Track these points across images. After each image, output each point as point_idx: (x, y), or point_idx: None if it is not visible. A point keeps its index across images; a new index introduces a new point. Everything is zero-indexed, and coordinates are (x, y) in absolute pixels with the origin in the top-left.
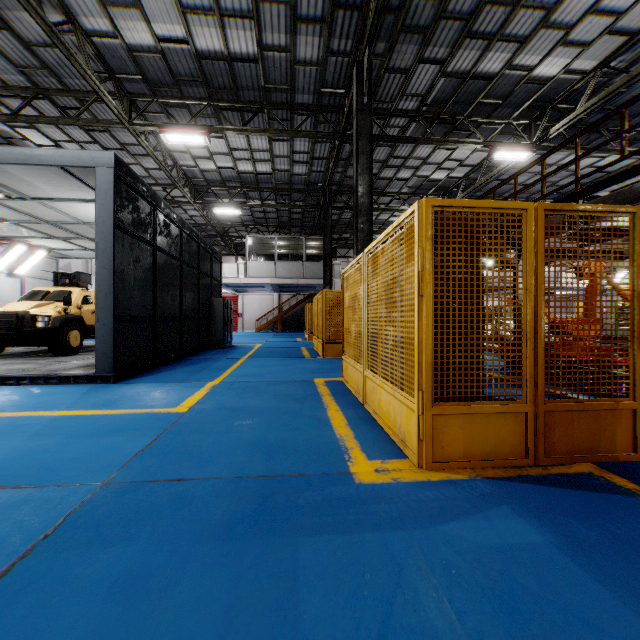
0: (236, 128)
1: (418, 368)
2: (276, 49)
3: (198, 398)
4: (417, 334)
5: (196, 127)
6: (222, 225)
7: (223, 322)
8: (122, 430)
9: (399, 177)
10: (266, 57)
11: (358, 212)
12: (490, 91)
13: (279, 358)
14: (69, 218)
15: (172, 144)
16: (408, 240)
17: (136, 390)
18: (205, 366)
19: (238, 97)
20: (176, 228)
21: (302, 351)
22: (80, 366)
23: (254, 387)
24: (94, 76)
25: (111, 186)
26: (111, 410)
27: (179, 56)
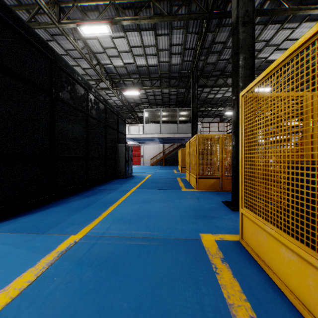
0: (130, 18)
1: None
2: None
3: None
4: None
5: (102, 21)
6: (131, 105)
7: (124, 160)
8: None
9: None
10: None
11: (239, 48)
12: None
13: (160, 190)
14: None
15: (94, 47)
16: None
17: None
18: (95, 199)
19: None
20: (82, 89)
21: (178, 182)
22: None
23: (116, 260)
24: None
25: None
26: None
27: None
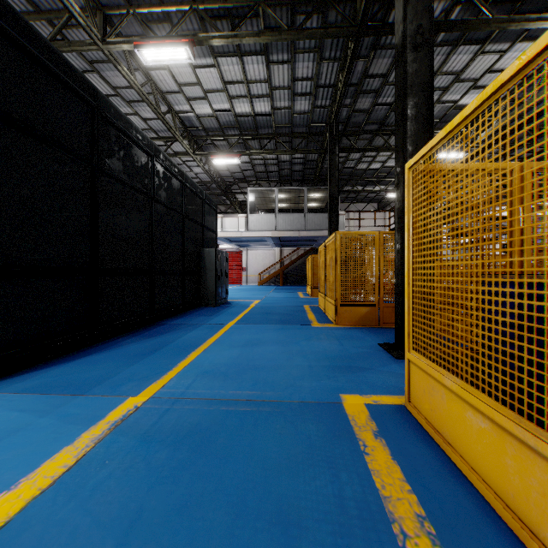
0: (224, 35)
1: None
2: None
3: (4, 515)
4: None
5: (177, 39)
6: (225, 182)
7: (214, 276)
8: None
9: None
10: None
11: (407, 88)
12: None
13: (276, 325)
14: None
15: (163, 83)
16: None
17: None
18: (167, 341)
19: None
20: (143, 154)
21: (306, 312)
22: None
23: (204, 434)
24: None
25: None
26: None
27: None
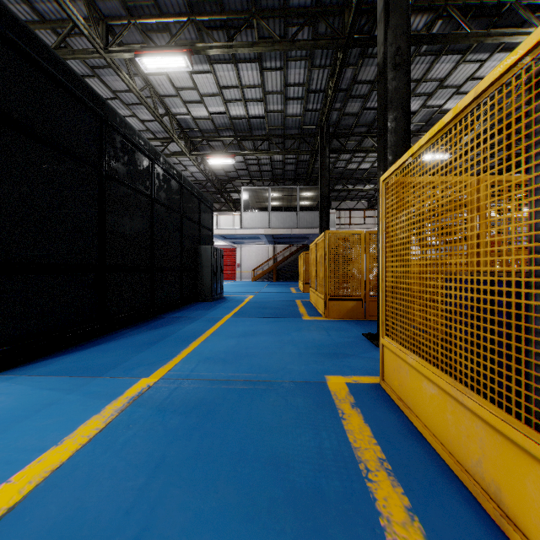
0: (220, 45)
1: None
2: None
3: (57, 461)
4: None
5: (176, 48)
6: (220, 181)
7: (211, 272)
8: None
9: None
10: None
11: (388, 103)
12: None
13: (269, 318)
14: None
15: (161, 87)
16: None
17: None
18: (169, 332)
19: (222, 6)
20: (145, 158)
21: (297, 306)
22: None
23: (209, 405)
24: None
25: None
26: None
27: None
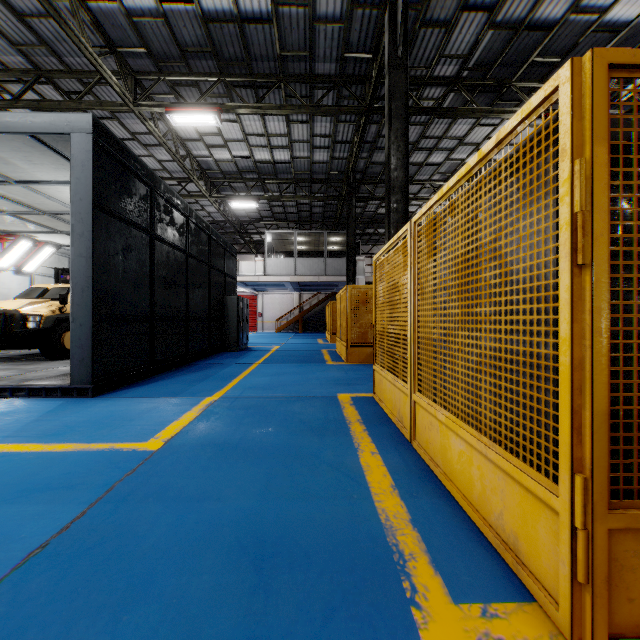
0: (249, 105)
1: (571, 424)
2: (293, 4)
3: (183, 424)
4: (569, 350)
5: (206, 106)
6: (240, 222)
7: (237, 322)
8: (46, 488)
9: (430, 162)
10: (281, 16)
11: (391, 188)
12: (547, 46)
13: (296, 363)
14: (65, 207)
15: (184, 131)
16: (527, 163)
17: (112, 408)
18: (210, 373)
19: (251, 70)
20: (181, 216)
21: (323, 355)
22: (62, 374)
23: (260, 406)
24: (90, 47)
25: (89, 156)
26: (59, 444)
27: (184, 21)
